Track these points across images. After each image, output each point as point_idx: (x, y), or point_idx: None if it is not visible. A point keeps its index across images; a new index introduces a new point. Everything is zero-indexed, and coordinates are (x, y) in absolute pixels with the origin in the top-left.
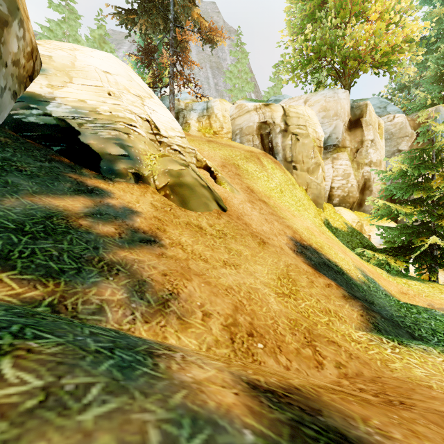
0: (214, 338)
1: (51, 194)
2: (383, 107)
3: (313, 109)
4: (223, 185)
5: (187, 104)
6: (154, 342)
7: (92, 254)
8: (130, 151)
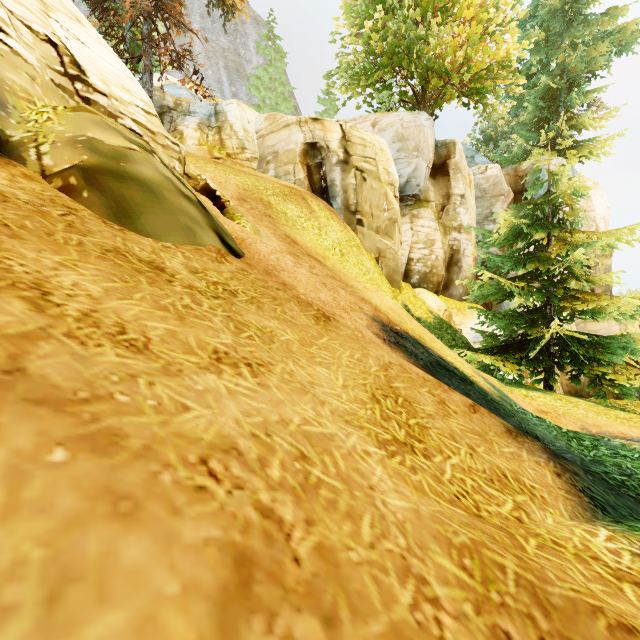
0: None
1: None
2: (470, 156)
3: (385, 139)
4: (239, 220)
5: (179, 101)
6: None
7: None
8: None
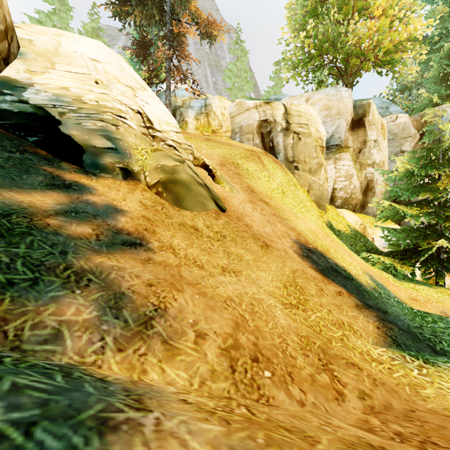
0: (210, 368)
1: (16, 188)
2: (385, 107)
3: (315, 107)
4: (222, 184)
5: (184, 101)
6: (122, 387)
7: (57, 261)
8: (118, 144)
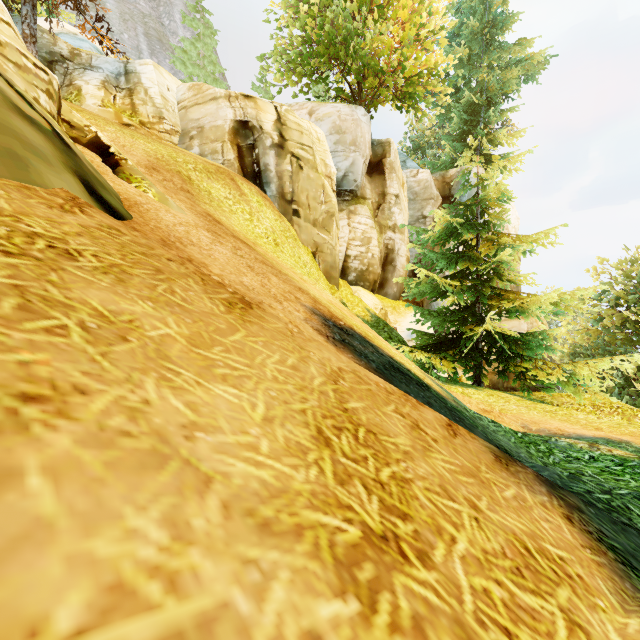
0: None
1: None
2: (402, 160)
3: (323, 129)
4: (138, 183)
5: (77, 50)
6: None
7: None
8: None
